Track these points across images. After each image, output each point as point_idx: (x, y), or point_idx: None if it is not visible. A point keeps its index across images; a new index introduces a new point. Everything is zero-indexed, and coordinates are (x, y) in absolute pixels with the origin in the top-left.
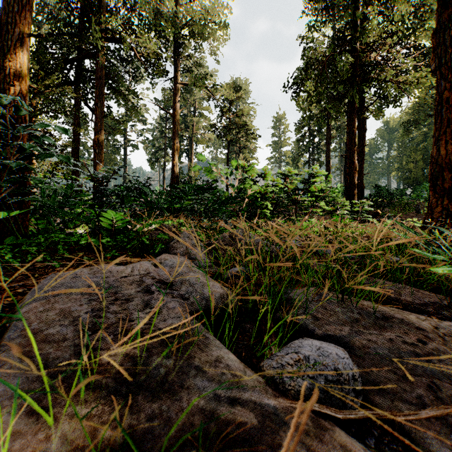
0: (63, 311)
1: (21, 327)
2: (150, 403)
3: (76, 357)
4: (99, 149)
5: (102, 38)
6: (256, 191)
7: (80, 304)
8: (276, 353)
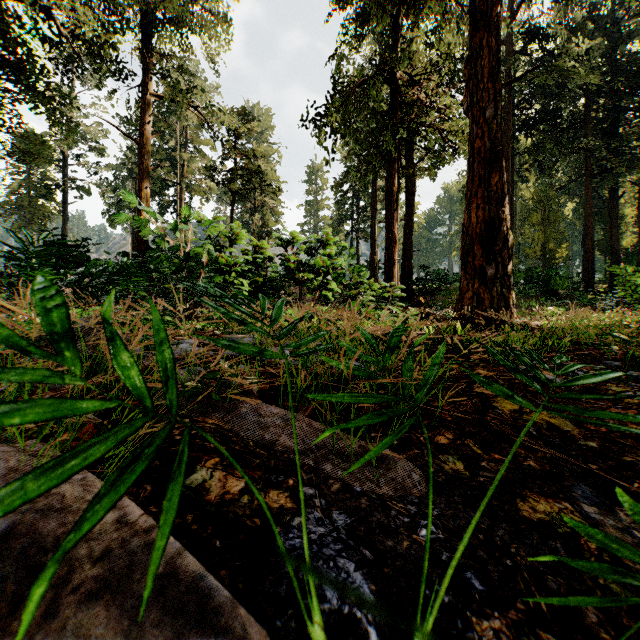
0: None
1: None
2: None
3: None
4: None
5: None
6: (224, 261)
7: None
8: None
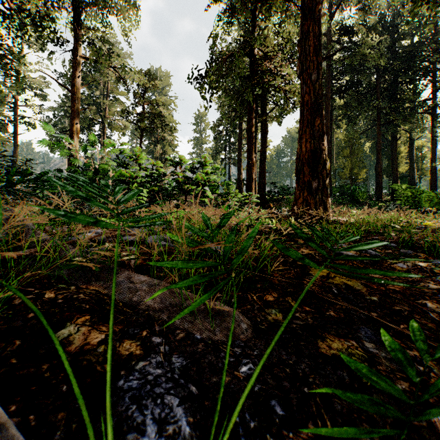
0: None
1: None
2: None
3: None
4: None
5: None
6: (129, 174)
7: None
8: None
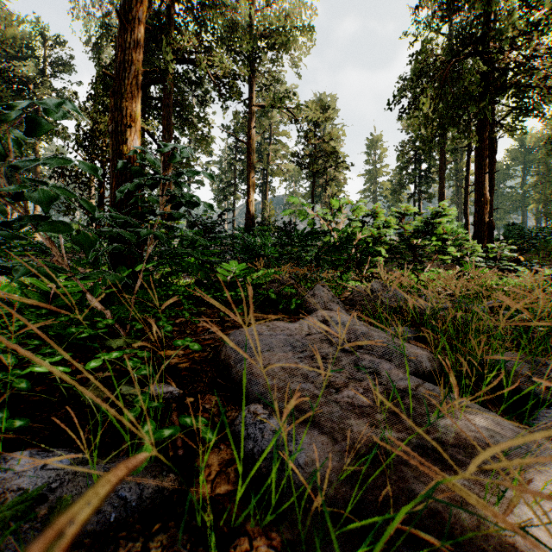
0: (284, 368)
1: (259, 382)
2: (468, 458)
3: (349, 412)
4: (166, 188)
5: (169, 59)
6: (368, 234)
7: (294, 362)
8: (531, 422)
